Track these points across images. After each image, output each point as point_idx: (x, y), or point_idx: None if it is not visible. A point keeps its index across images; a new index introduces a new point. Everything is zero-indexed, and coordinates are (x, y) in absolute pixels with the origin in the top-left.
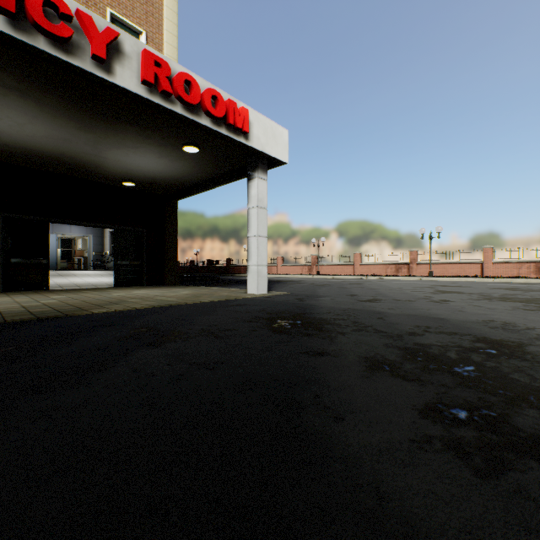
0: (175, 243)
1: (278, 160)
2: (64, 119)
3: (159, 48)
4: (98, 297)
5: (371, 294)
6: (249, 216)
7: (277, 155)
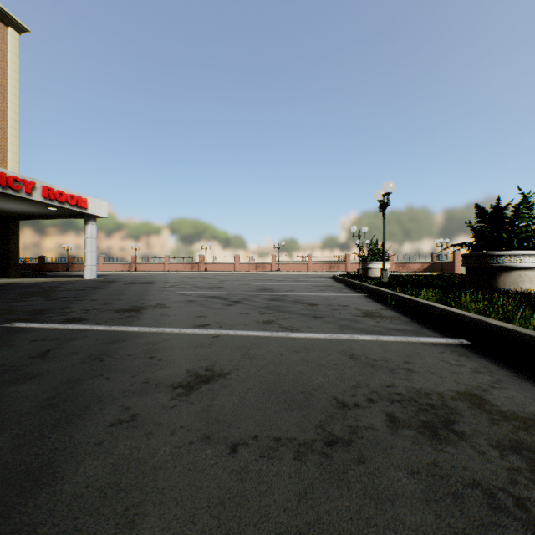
0: (18, 249)
1: (102, 217)
2: None
3: (5, 113)
4: None
5: (149, 278)
6: (86, 241)
7: (102, 215)
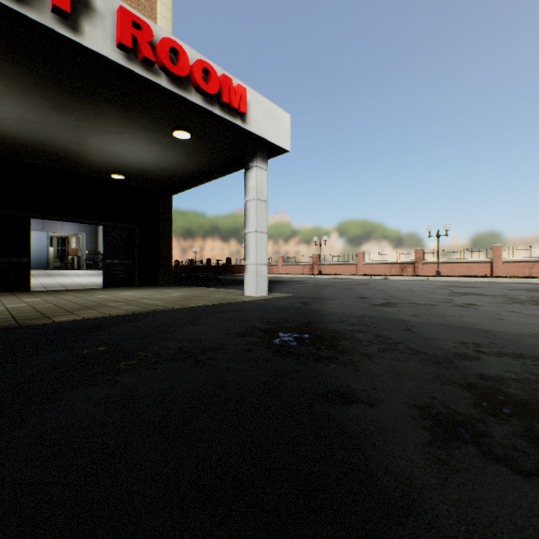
0: (169, 241)
1: (278, 148)
2: (35, 97)
3: None
4: (76, 300)
5: (383, 296)
6: (247, 210)
7: (278, 142)
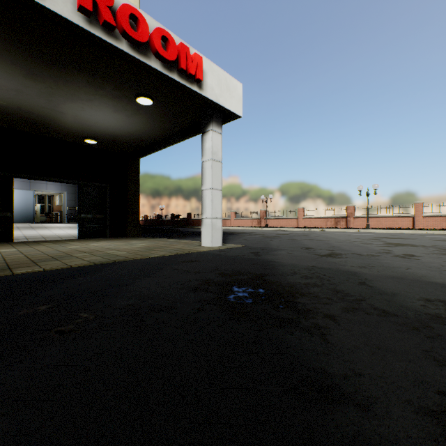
0: (136, 198)
1: (232, 113)
2: (7, 64)
3: None
4: (48, 250)
5: (325, 246)
6: (203, 169)
7: (231, 108)
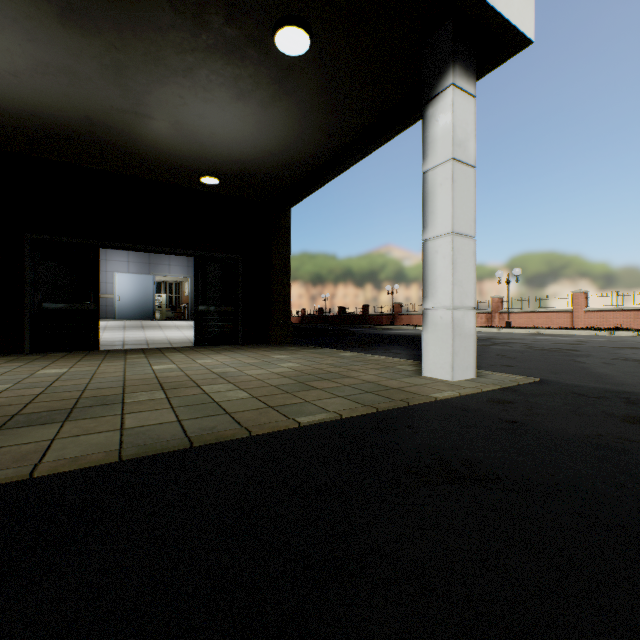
0: (285, 277)
1: (508, 33)
2: None
3: None
4: (106, 376)
5: None
6: (427, 189)
7: (509, 13)
